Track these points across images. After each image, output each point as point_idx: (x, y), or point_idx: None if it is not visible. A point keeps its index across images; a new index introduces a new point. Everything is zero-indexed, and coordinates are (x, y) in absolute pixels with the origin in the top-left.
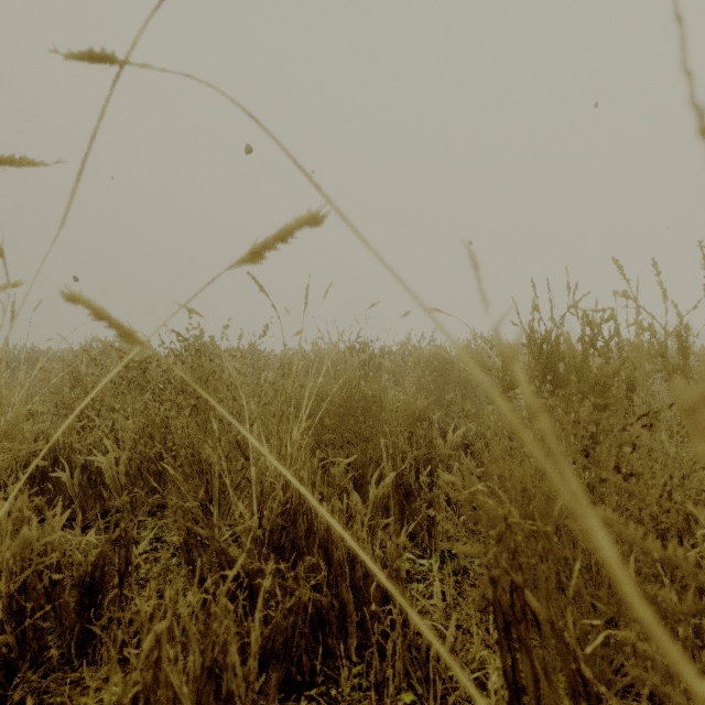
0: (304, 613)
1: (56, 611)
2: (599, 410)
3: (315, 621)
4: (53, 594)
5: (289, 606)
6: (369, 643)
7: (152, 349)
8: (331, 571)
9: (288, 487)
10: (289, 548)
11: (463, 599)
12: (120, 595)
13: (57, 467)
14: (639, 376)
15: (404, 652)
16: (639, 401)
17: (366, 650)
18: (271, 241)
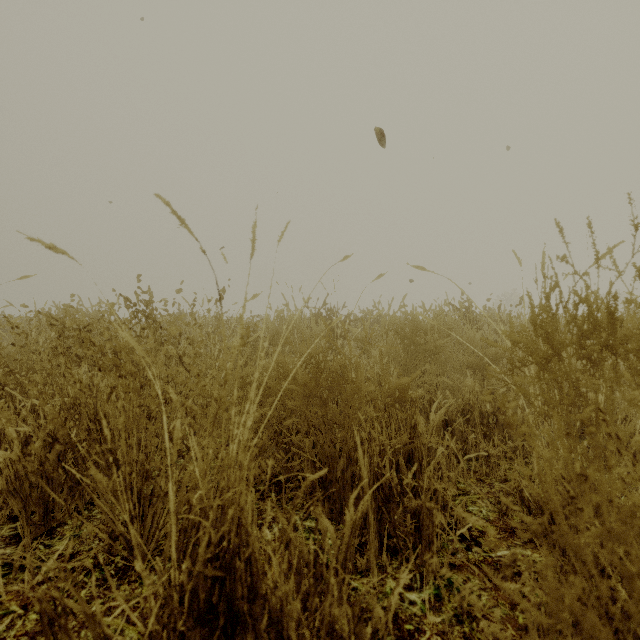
0: None
1: None
2: None
3: None
4: None
5: None
6: None
7: None
8: None
9: (223, 517)
10: (223, 611)
11: None
12: None
13: None
14: None
15: None
16: None
17: None
18: None
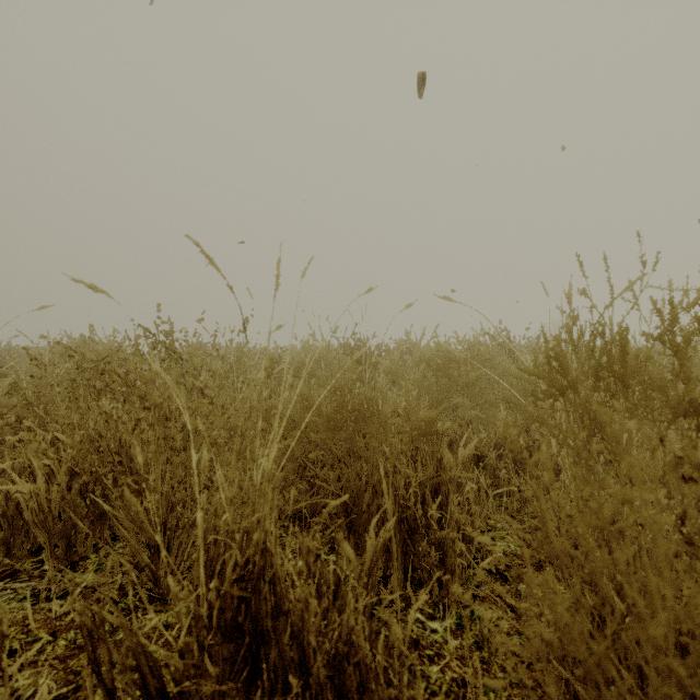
0: None
1: None
2: None
3: None
4: None
5: None
6: None
7: None
8: (306, 679)
9: (249, 541)
10: (249, 629)
11: (494, 695)
12: None
13: None
14: None
15: None
16: None
17: None
18: None
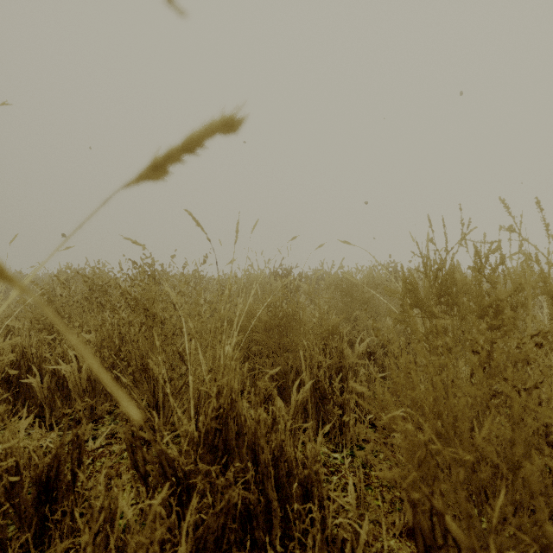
0: (234, 509)
1: (15, 507)
2: (492, 329)
3: (243, 516)
4: (12, 492)
5: (219, 509)
6: (291, 533)
7: (23, 287)
8: (257, 469)
9: (220, 394)
10: (221, 447)
11: (371, 490)
12: (73, 491)
13: (31, 373)
14: (529, 300)
15: (322, 546)
16: (529, 322)
17: (288, 540)
18: (175, 153)
